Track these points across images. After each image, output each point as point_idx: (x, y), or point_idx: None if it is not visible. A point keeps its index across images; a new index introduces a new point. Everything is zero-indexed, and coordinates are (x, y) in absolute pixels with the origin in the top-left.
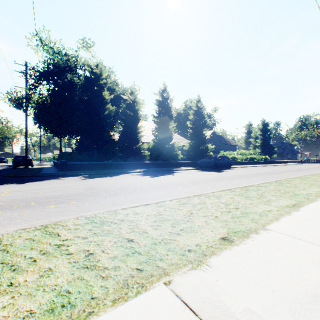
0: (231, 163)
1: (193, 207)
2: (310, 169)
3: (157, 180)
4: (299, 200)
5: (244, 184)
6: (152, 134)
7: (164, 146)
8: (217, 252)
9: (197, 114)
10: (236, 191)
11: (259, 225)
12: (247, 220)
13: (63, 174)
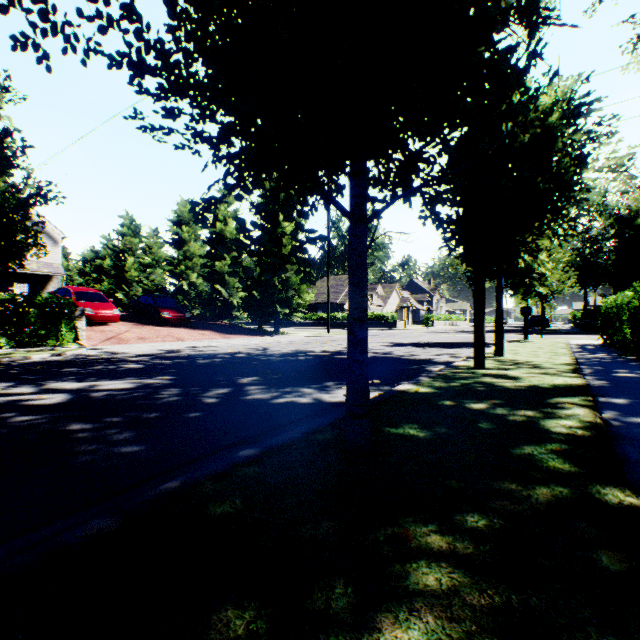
0: None
1: None
2: None
3: None
4: None
5: None
6: None
7: None
8: None
9: None
10: None
11: None
12: None
13: (585, 333)
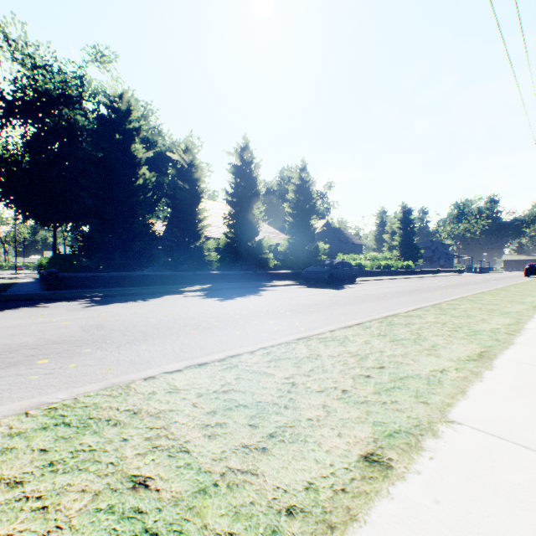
0: (356, 274)
1: (297, 367)
2: (475, 283)
3: (230, 306)
4: (484, 343)
5: (382, 311)
6: (224, 223)
7: (245, 245)
8: (360, 512)
9: (300, 192)
10: (372, 328)
11: (434, 410)
12: (408, 398)
13: (49, 296)
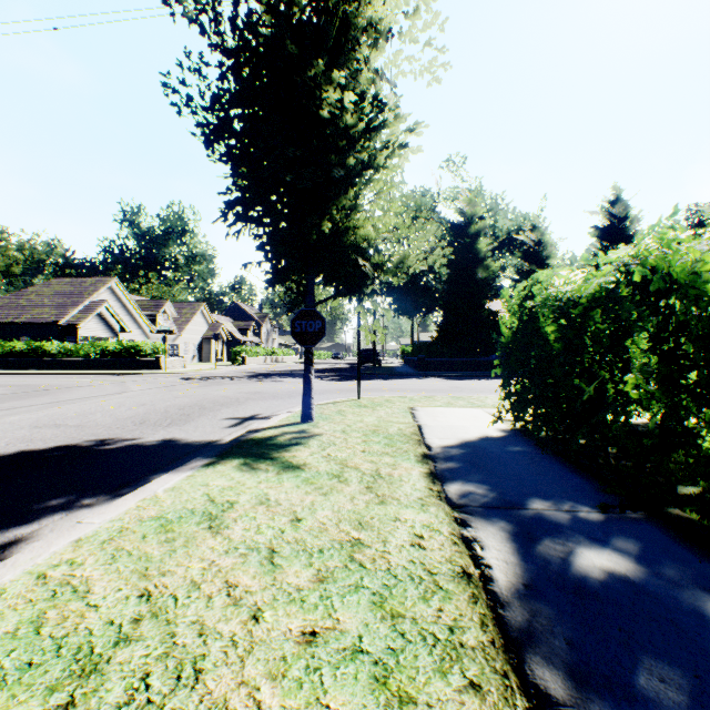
0: None
1: None
2: None
3: None
4: None
5: None
6: None
7: None
8: None
9: None
10: None
11: None
12: None
13: (422, 374)
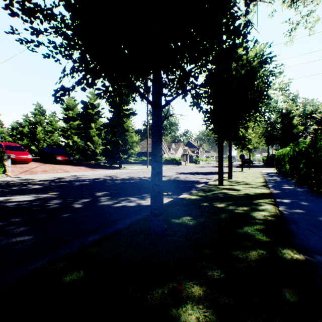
0: None
1: None
2: None
3: None
4: None
5: None
6: None
7: None
8: None
9: None
10: None
11: None
12: None
13: (268, 167)
